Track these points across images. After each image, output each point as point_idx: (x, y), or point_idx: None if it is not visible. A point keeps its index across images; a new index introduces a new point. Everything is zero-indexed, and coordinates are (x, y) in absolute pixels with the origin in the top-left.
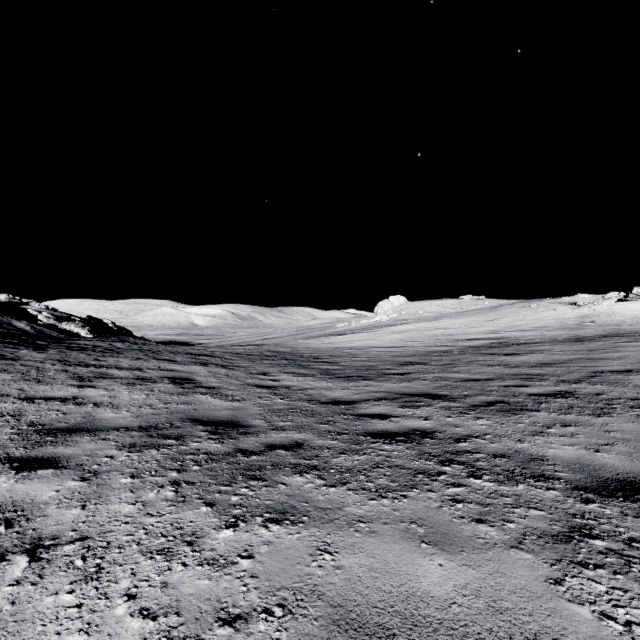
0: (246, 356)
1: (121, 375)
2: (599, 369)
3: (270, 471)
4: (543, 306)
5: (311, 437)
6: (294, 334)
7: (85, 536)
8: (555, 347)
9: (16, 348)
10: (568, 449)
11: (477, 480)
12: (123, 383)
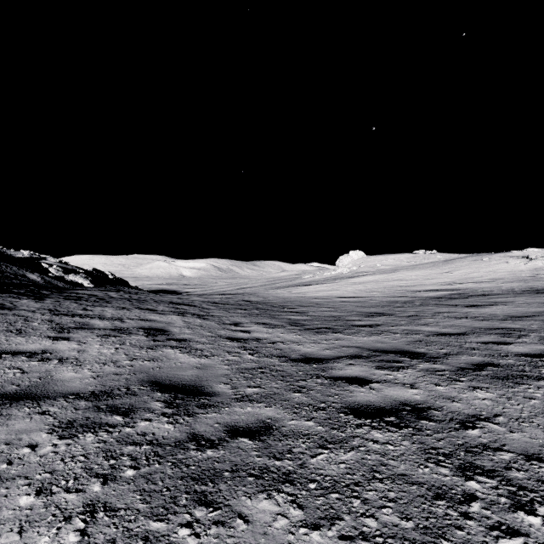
0: (221, 305)
1: (100, 325)
2: None
3: (227, 484)
4: (495, 259)
5: (282, 414)
6: (266, 284)
7: None
8: (517, 299)
9: (18, 298)
10: None
11: (532, 517)
12: (99, 335)
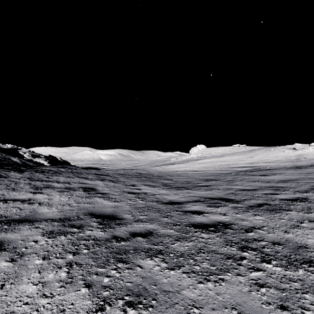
0: (124, 175)
1: (58, 186)
2: None
3: (132, 255)
4: (277, 150)
5: (158, 227)
6: (149, 164)
7: None
8: (287, 171)
9: (9, 171)
10: None
11: (268, 265)
12: (58, 191)
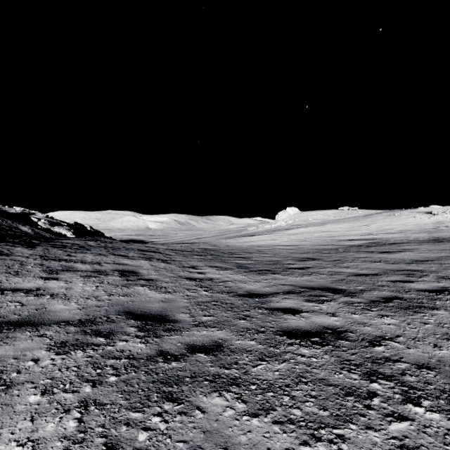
0: (181, 252)
1: (83, 268)
2: None
3: (188, 386)
4: (405, 214)
5: (230, 336)
6: (217, 235)
7: None
8: (421, 246)
9: (14, 246)
10: None
11: (417, 408)
12: (81, 275)
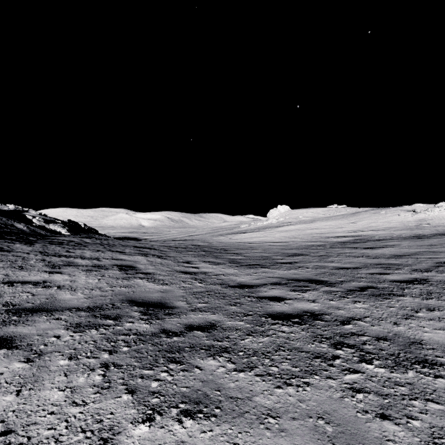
0: (176, 248)
1: (83, 263)
2: (441, 260)
3: (187, 353)
4: (390, 212)
5: (222, 318)
6: (210, 232)
7: (9, 429)
8: (402, 243)
9: (12, 243)
10: (440, 333)
11: (369, 365)
12: (83, 270)
